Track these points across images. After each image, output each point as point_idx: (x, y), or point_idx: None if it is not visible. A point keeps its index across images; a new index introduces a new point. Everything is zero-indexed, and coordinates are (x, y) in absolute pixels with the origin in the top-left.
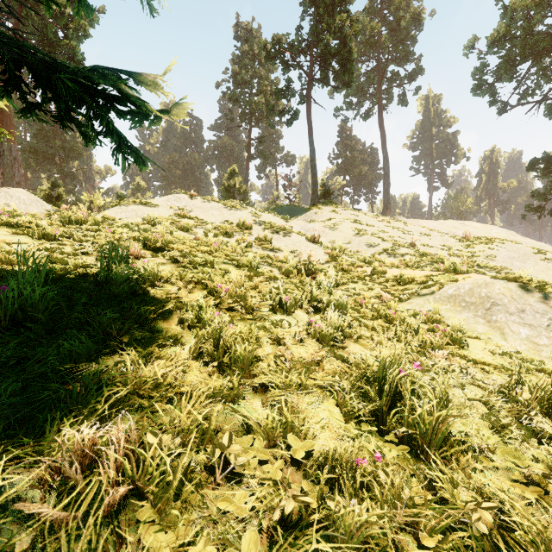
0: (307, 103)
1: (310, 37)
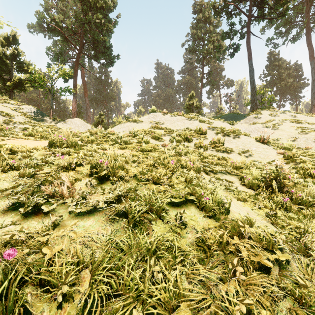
0: (247, 37)
1: None
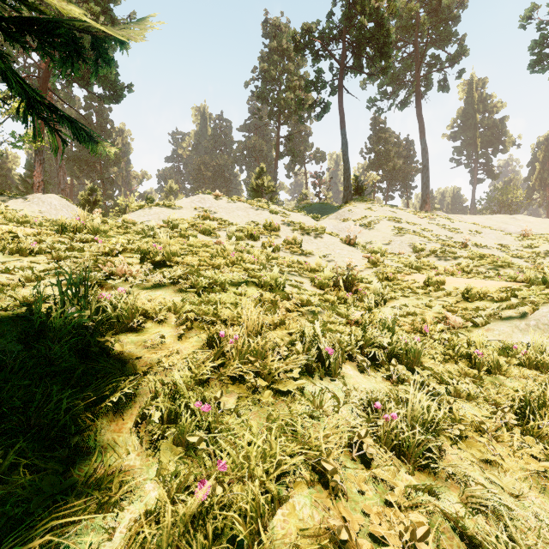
0: (339, 94)
1: (342, 22)
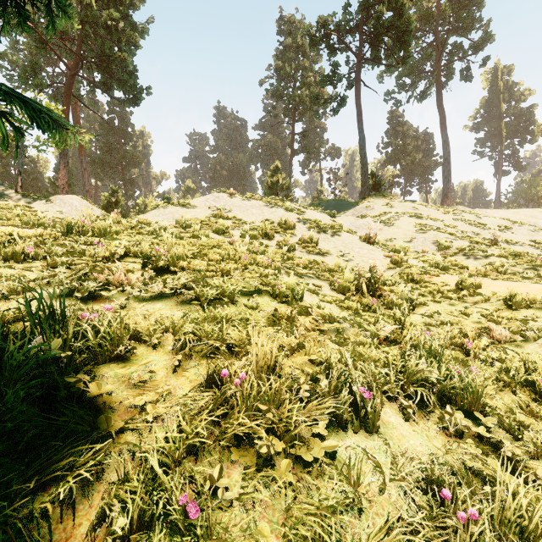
0: (356, 87)
1: (359, 13)
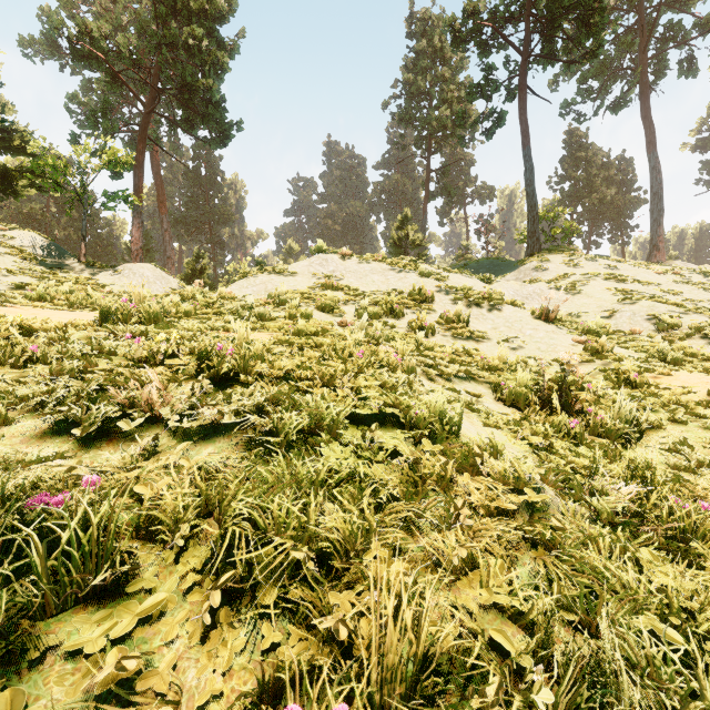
0: (520, 97)
1: None
